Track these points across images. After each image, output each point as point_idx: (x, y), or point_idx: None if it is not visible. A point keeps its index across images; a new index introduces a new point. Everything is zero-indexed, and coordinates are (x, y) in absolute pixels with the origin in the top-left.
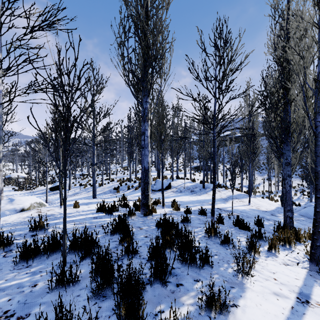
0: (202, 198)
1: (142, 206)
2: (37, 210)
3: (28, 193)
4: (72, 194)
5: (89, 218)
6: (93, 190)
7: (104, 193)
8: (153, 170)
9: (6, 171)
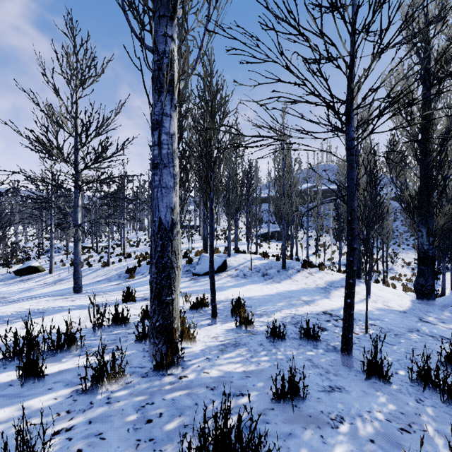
0: (284, 288)
1: (152, 335)
2: None
3: None
4: (52, 282)
5: None
6: (74, 276)
7: (108, 279)
8: (197, 239)
9: None
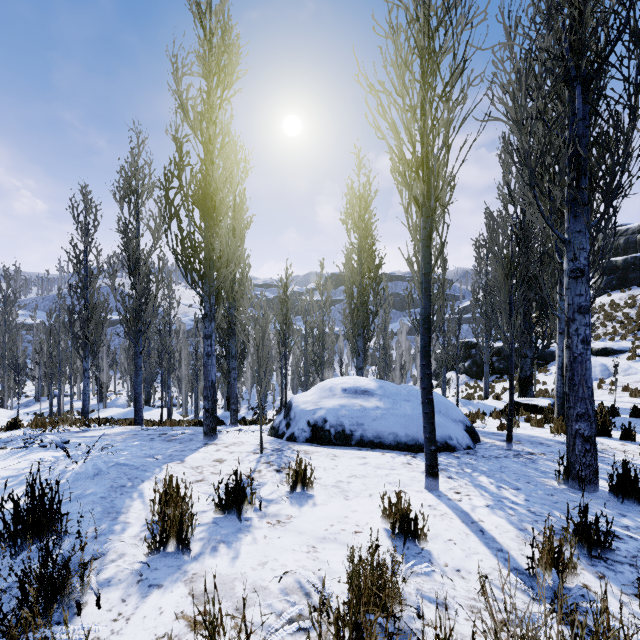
0: (36, 409)
1: None
2: None
3: None
4: None
5: None
6: None
7: None
8: None
9: None
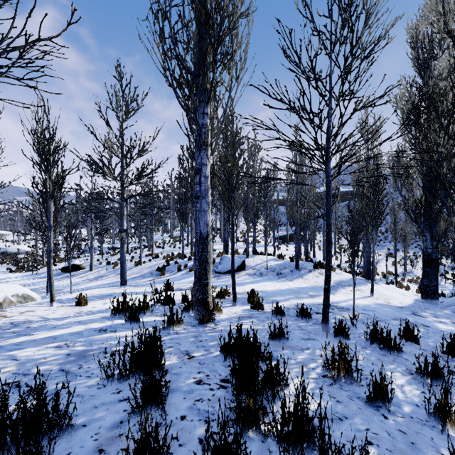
0: (295, 285)
1: (196, 305)
2: (1, 312)
3: (29, 276)
4: (94, 278)
5: (91, 331)
6: (121, 272)
7: (142, 276)
8: (217, 241)
9: (4, 243)
